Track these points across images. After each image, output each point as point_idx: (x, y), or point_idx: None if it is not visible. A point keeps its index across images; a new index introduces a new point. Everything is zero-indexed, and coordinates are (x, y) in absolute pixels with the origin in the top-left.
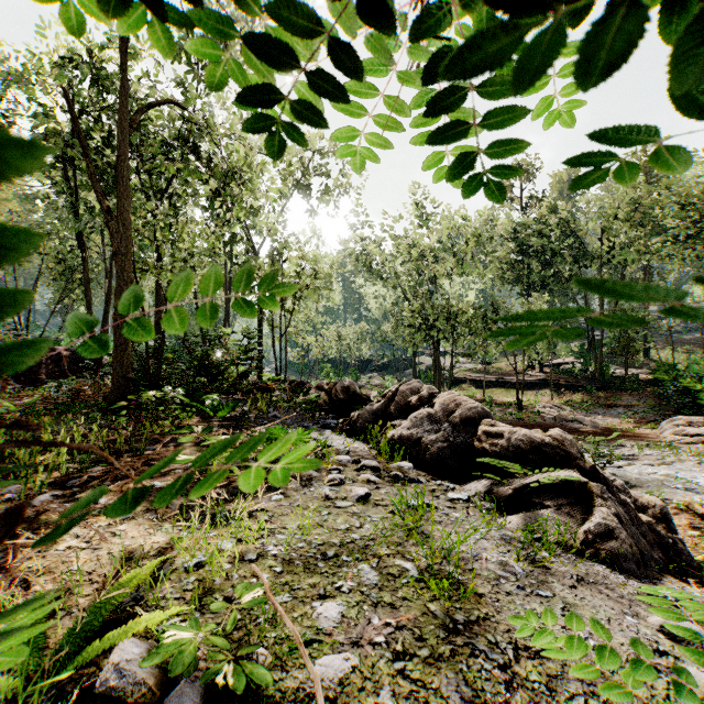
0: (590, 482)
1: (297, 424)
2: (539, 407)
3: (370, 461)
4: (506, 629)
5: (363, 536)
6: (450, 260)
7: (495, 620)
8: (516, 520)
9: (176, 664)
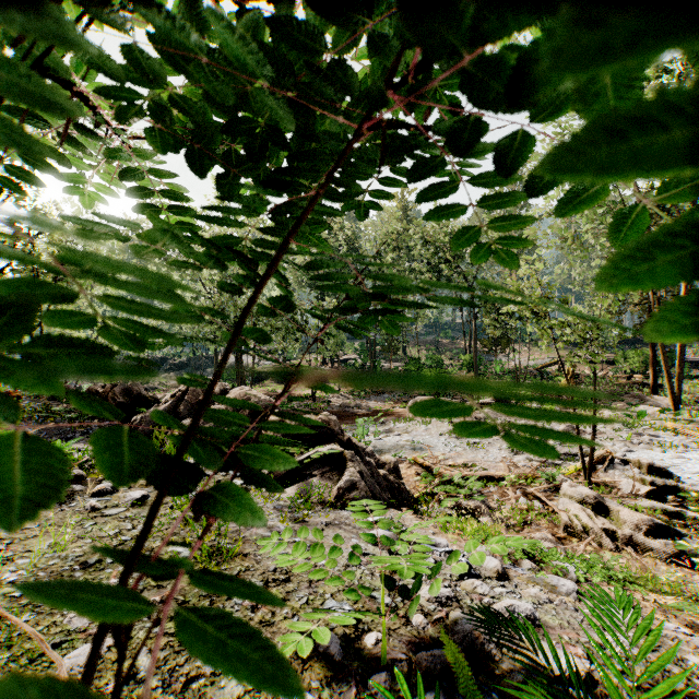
0: (345, 451)
1: (57, 436)
2: (329, 397)
3: None
4: (262, 572)
5: (135, 536)
6: None
7: (254, 569)
8: (290, 492)
9: None
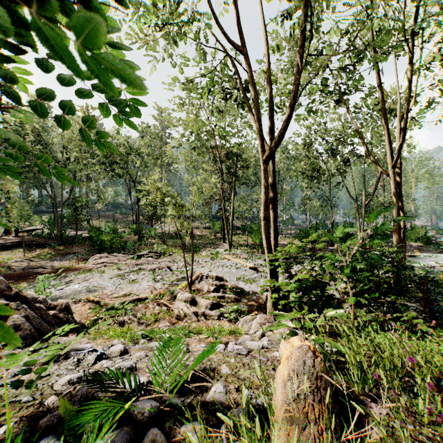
0: (11, 302)
1: None
2: (12, 262)
3: None
4: None
5: None
6: None
7: None
8: None
9: None
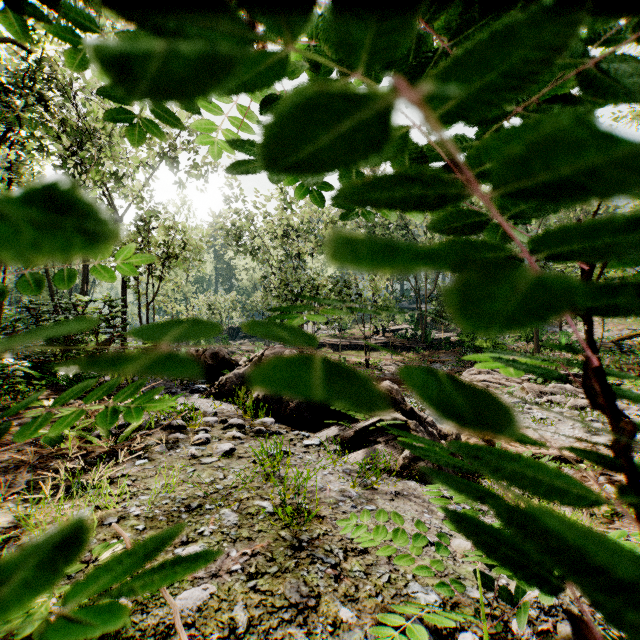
0: (408, 420)
1: (165, 390)
2: (382, 365)
3: (236, 420)
4: (340, 539)
5: (226, 485)
6: (312, 240)
7: (332, 534)
8: (356, 456)
9: (26, 628)
